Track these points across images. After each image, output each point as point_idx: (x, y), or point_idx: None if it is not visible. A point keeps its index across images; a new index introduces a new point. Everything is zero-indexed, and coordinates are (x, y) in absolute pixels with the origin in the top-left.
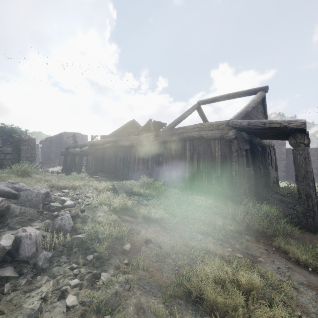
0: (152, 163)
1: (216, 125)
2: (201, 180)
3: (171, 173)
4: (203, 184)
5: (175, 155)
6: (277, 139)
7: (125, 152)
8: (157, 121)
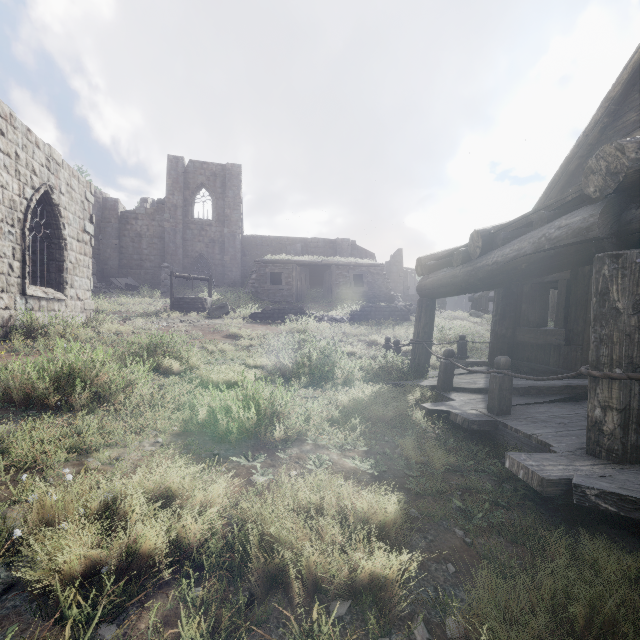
0: None
1: None
2: None
3: None
4: None
5: None
6: None
7: None
8: None
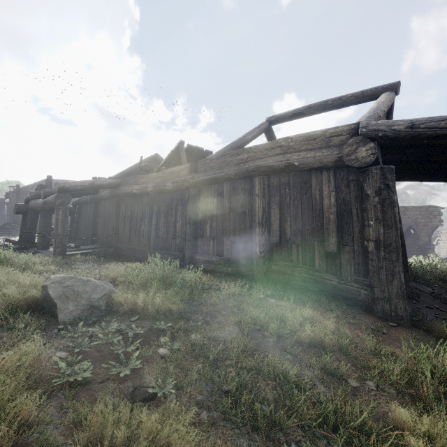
0: (184, 226)
1: (325, 138)
2: (289, 261)
3: (221, 245)
4: (294, 269)
5: (230, 208)
6: (420, 180)
7: (134, 206)
8: (194, 147)
